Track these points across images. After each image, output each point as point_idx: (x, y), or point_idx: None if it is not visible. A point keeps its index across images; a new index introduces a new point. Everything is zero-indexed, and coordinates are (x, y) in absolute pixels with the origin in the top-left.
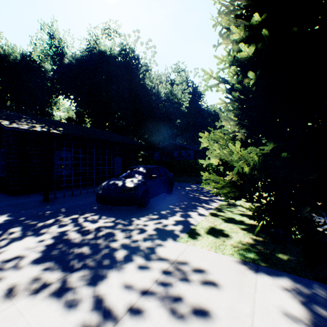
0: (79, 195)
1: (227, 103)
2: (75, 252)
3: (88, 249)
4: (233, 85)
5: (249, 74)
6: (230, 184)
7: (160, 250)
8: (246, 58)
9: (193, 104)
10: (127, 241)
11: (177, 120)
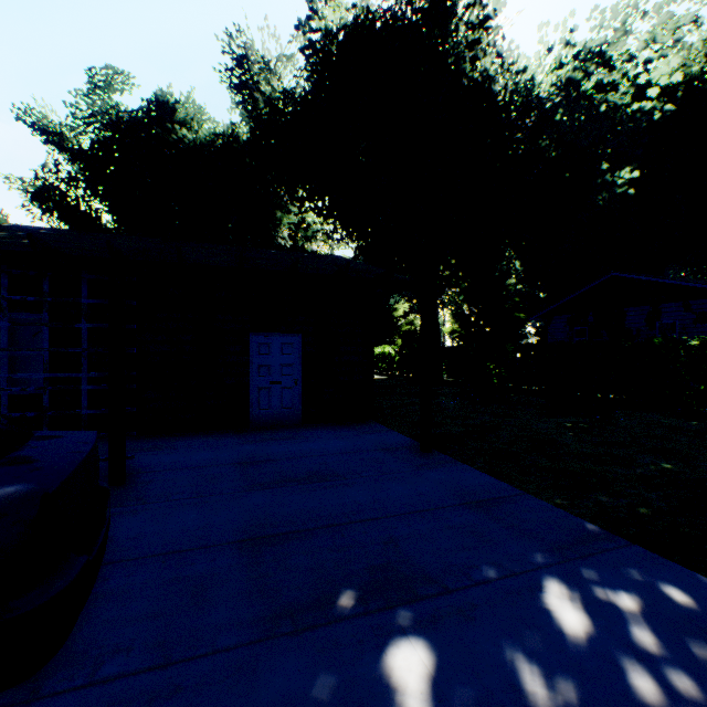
0: None
1: None
2: None
3: None
4: None
5: None
6: None
7: None
8: None
9: None
10: None
11: (621, 172)
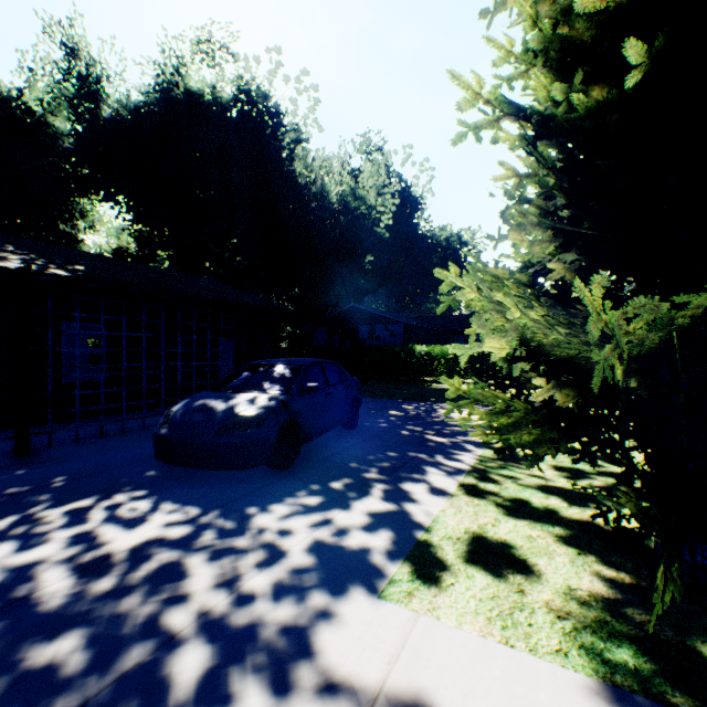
0: (119, 436)
1: (522, 177)
2: (26, 663)
3: (79, 644)
4: (549, 115)
5: (629, 50)
6: (538, 416)
7: (324, 640)
8: (588, 31)
9: (402, 225)
10: (221, 601)
11: (367, 256)
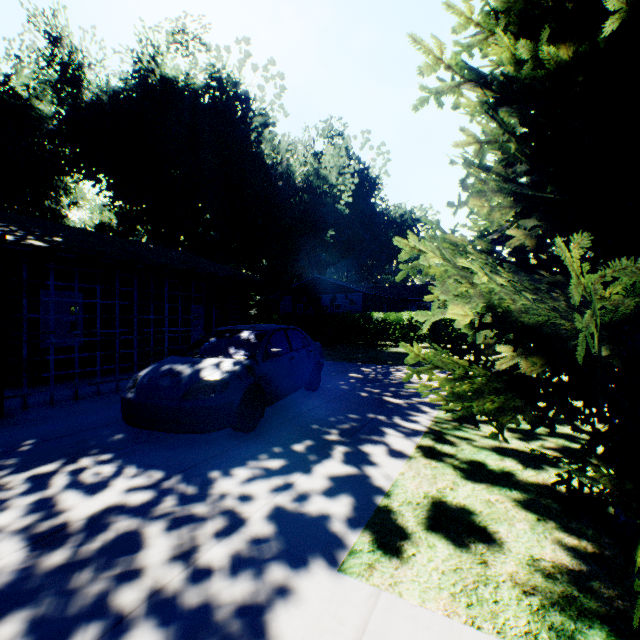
0: (93, 398)
1: (482, 143)
2: None
3: (19, 630)
4: (512, 78)
5: None
6: (500, 384)
7: (281, 622)
8: None
9: (361, 203)
10: (176, 577)
11: (329, 231)
